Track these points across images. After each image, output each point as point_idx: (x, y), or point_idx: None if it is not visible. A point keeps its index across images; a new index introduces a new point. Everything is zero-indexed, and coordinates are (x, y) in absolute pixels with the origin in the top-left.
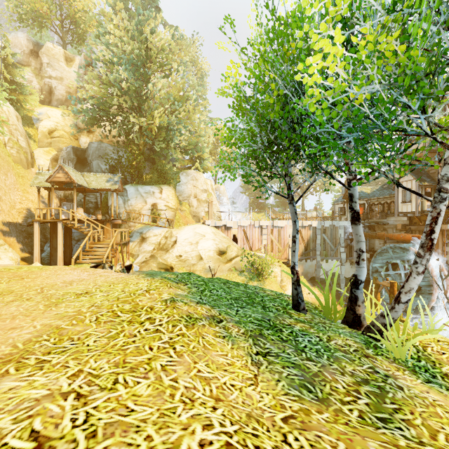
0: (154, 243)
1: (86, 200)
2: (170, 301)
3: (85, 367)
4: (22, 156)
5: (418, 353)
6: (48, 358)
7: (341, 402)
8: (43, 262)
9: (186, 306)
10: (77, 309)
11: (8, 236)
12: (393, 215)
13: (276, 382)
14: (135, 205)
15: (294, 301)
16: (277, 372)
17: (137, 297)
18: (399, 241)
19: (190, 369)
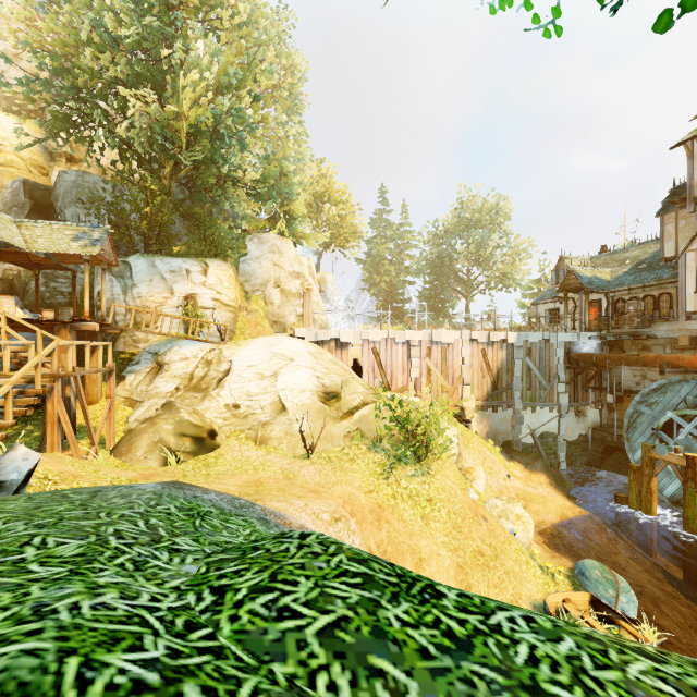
0: (179, 376)
1: (51, 289)
2: None
3: None
4: None
5: None
6: None
7: None
8: None
9: None
10: None
11: None
12: (668, 318)
13: None
14: (149, 298)
15: None
16: None
17: None
18: (689, 370)
19: None
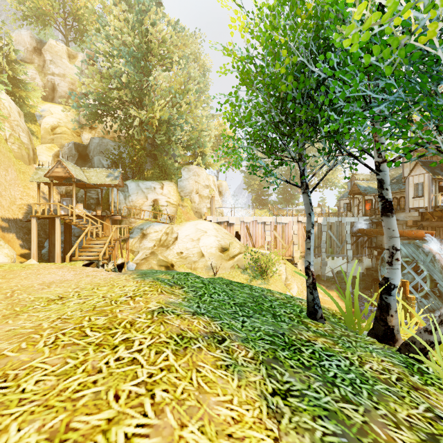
0: (155, 240)
1: (88, 197)
2: (157, 312)
3: None
4: (24, 151)
5: None
6: None
7: None
8: (43, 258)
9: (179, 320)
10: (37, 323)
11: (7, 232)
12: (403, 210)
13: None
14: (136, 201)
15: (309, 307)
16: (306, 429)
17: (118, 305)
18: (410, 238)
19: None
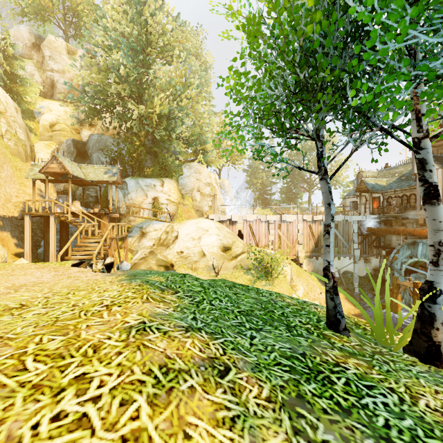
0: (154, 239)
1: (86, 195)
2: (136, 330)
3: None
4: (21, 148)
5: None
6: None
7: None
8: (39, 257)
9: (165, 341)
10: None
11: (1, 231)
12: (414, 208)
13: None
14: (136, 199)
15: (330, 316)
16: None
17: (87, 318)
18: (422, 237)
19: None
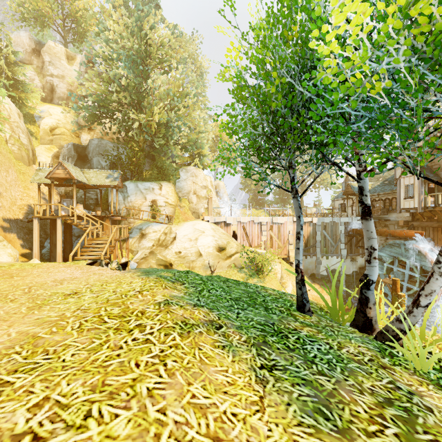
0: (154, 240)
1: (87, 197)
2: (163, 304)
3: (53, 392)
4: (24, 153)
5: (440, 363)
6: (12, 378)
7: (365, 433)
8: (44, 258)
9: (182, 310)
10: (61, 313)
11: (8, 232)
12: (395, 211)
13: (285, 406)
14: (135, 202)
15: (298, 302)
16: (286, 392)
17: (128, 298)
18: (401, 238)
19: (182, 394)
